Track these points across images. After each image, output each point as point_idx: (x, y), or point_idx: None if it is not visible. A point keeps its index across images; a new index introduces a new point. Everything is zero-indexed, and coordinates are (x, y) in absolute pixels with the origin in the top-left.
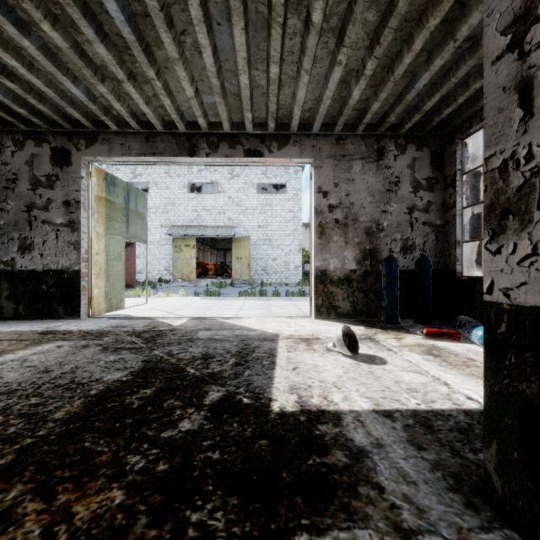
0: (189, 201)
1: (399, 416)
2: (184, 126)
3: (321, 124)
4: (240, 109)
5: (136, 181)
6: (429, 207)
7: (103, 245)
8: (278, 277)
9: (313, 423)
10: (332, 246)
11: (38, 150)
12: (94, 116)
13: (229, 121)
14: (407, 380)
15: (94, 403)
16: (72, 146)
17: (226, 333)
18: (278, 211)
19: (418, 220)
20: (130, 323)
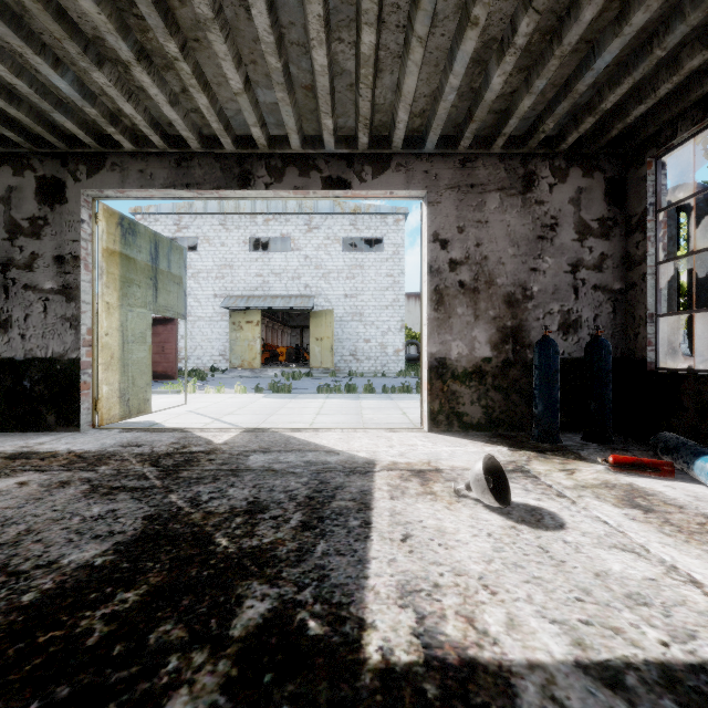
0: (252, 262)
1: (638, 685)
2: (232, 143)
3: (438, 137)
4: (315, 113)
5: (181, 236)
6: (602, 262)
7: (116, 321)
8: (371, 364)
9: (456, 707)
10: (454, 323)
11: (18, 181)
12: (97, 129)
13: (300, 133)
14: (616, 572)
15: (15, 632)
16: (67, 174)
17: (292, 459)
18: (371, 275)
19: (587, 283)
20: (150, 439)
